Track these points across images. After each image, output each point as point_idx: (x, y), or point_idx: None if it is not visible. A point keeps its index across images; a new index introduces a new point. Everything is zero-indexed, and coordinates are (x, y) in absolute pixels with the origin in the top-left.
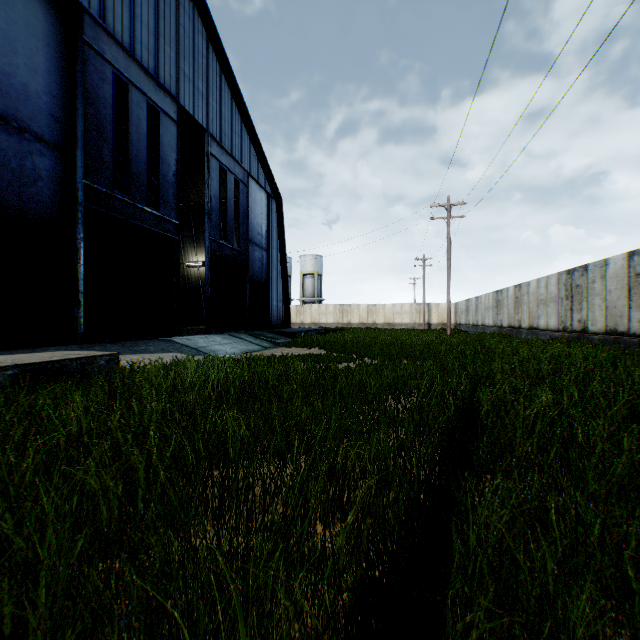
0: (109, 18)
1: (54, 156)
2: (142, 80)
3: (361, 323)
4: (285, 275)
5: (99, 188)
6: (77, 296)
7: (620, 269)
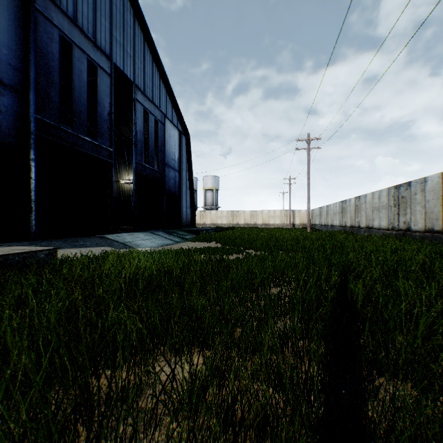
0: None
1: (11, 96)
2: (83, 42)
3: (246, 224)
4: (192, 189)
5: (48, 121)
6: (30, 203)
7: (436, 184)
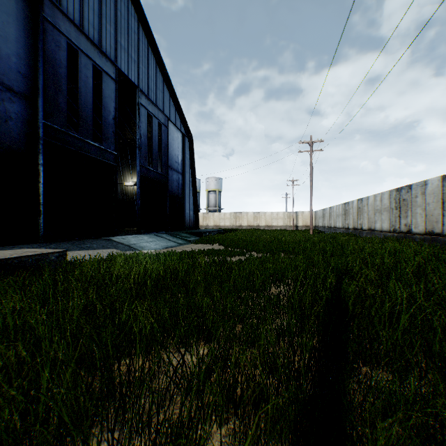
0: (63, 1)
1: (21, 103)
2: (89, 48)
3: (249, 225)
4: (195, 191)
5: (55, 127)
6: (38, 207)
7: (436, 188)
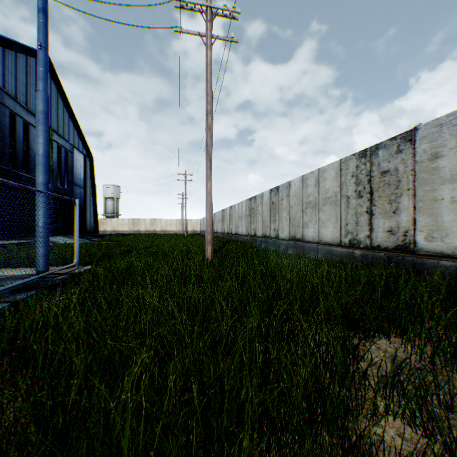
0: (7, 85)
1: None
2: (22, 111)
3: (146, 230)
4: (95, 202)
5: (5, 167)
6: None
7: (229, 212)
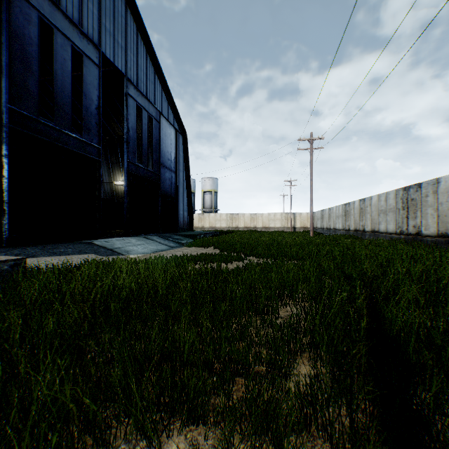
0: None
1: None
2: (67, 27)
3: (245, 227)
4: (189, 191)
5: (24, 113)
6: (2, 205)
7: None
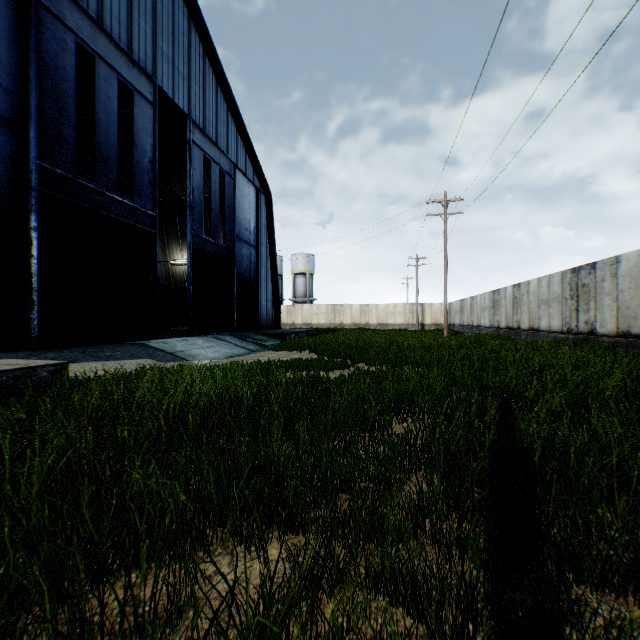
0: None
1: (3, 133)
2: (112, 54)
3: (354, 323)
4: (275, 274)
5: (58, 171)
6: (30, 294)
7: (634, 267)
